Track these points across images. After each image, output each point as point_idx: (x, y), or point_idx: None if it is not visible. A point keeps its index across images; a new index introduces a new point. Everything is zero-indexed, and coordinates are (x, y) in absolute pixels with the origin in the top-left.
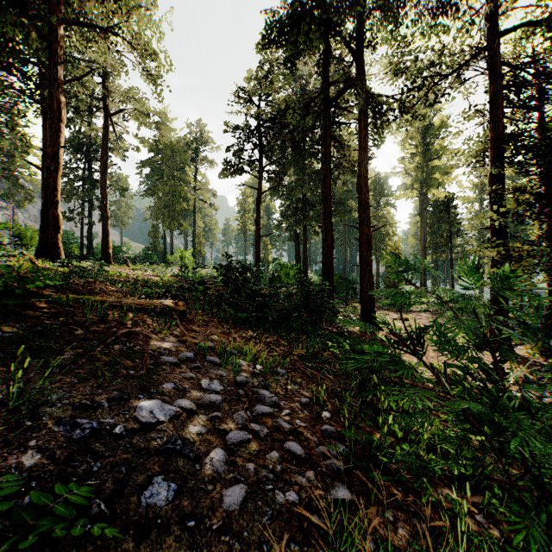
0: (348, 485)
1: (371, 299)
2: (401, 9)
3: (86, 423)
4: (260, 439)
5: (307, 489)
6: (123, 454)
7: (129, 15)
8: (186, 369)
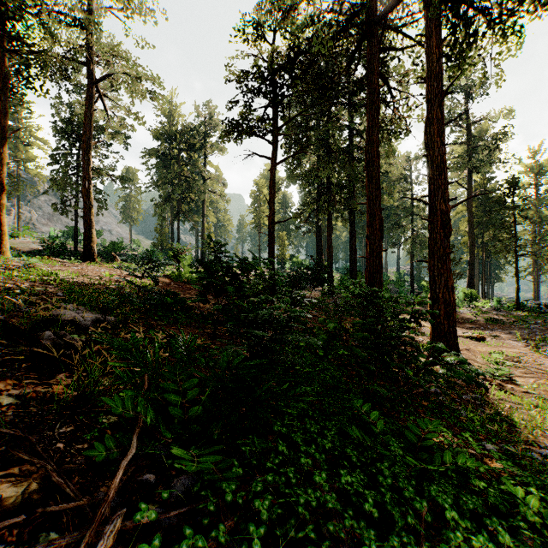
0: None
1: (450, 315)
2: None
3: None
4: None
5: None
6: None
7: None
8: None
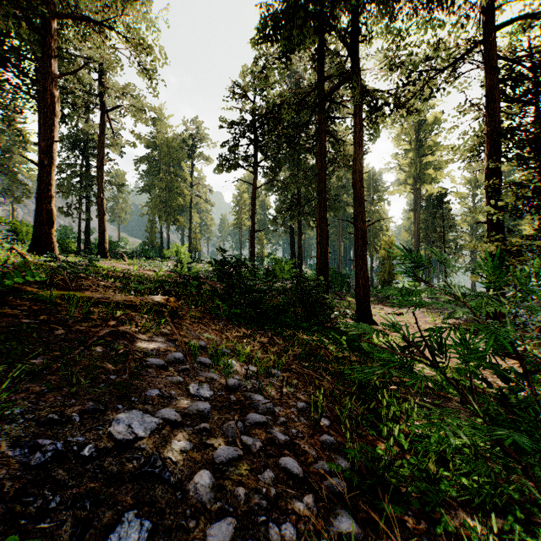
0: (353, 511)
1: (366, 294)
2: (396, 4)
3: (49, 444)
4: (253, 455)
5: (306, 519)
6: (90, 482)
7: (124, 8)
8: (174, 372)
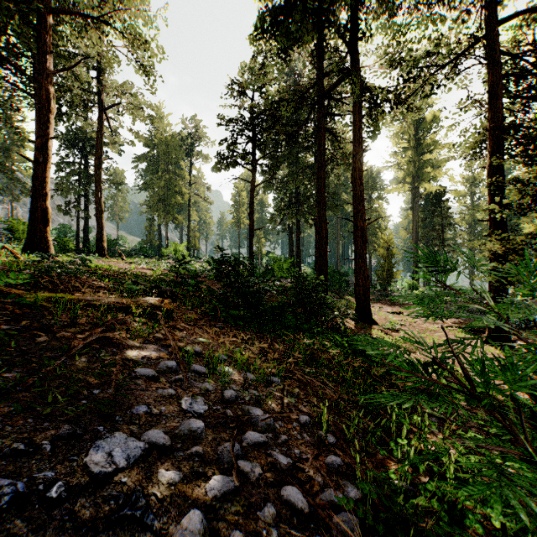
0: None
1: (366, 293)
2: None
3: (8, 484)
4: (251, 484)
5: None
6: (55, 534)
7: (120, 4)
8: (165, 383)
